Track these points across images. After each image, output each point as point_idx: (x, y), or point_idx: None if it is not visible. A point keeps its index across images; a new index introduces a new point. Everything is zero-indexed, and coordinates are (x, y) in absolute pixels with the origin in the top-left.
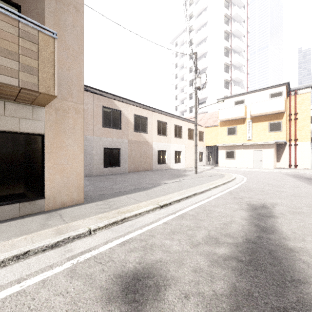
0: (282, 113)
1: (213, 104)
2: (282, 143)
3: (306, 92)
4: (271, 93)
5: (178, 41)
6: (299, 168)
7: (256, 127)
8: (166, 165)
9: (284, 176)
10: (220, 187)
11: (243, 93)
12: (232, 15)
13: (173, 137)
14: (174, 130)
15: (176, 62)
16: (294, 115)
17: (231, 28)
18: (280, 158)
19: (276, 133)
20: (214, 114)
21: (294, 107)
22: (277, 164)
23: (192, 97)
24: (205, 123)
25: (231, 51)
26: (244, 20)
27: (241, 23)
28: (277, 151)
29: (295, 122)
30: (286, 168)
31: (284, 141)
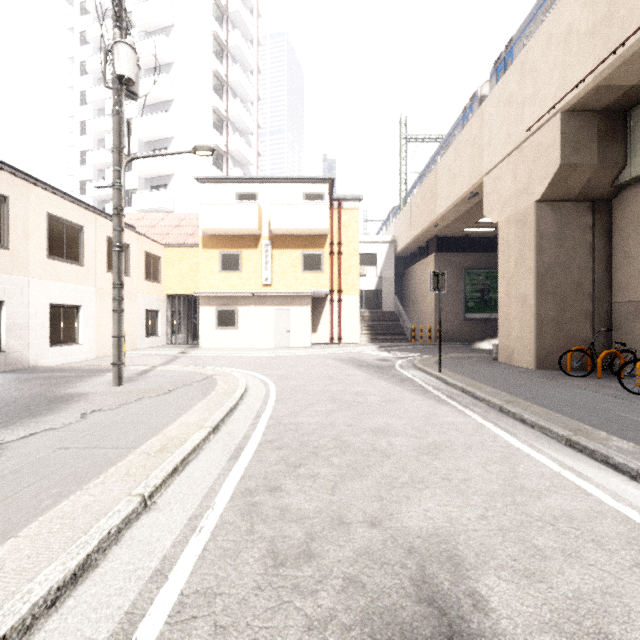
0: (324, 236)
1: (181, 152)
2: (322, 295)
3: (354, 208)
4: (306, 192)
5: (90, 1)
6: (345, 344)
7: (280, 260)
8: (6, 356)
9: (339, 364)
10: (200, 461)
11: (255, 178)
12: (229, 10)
13: (41, 255)
14: (46, 234)
15: (82, 57)
16: (338, 245)
17: (228, 39)
18: (318, 325)
19: (315, 276)
20: (189, 219)
21: (337, 231)
22: (312, 336)
23: (131, 166)
24: (167, 236)
25: (227, 90)
26: (253, 42)
27: (246, 43)
28: (313, 312)
29: (339, 259)
30: (326, 344)
31: (327, 291)
